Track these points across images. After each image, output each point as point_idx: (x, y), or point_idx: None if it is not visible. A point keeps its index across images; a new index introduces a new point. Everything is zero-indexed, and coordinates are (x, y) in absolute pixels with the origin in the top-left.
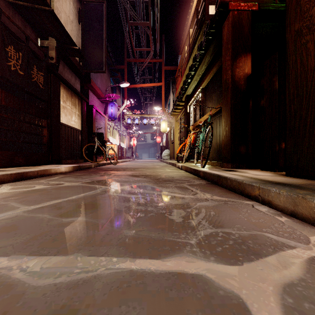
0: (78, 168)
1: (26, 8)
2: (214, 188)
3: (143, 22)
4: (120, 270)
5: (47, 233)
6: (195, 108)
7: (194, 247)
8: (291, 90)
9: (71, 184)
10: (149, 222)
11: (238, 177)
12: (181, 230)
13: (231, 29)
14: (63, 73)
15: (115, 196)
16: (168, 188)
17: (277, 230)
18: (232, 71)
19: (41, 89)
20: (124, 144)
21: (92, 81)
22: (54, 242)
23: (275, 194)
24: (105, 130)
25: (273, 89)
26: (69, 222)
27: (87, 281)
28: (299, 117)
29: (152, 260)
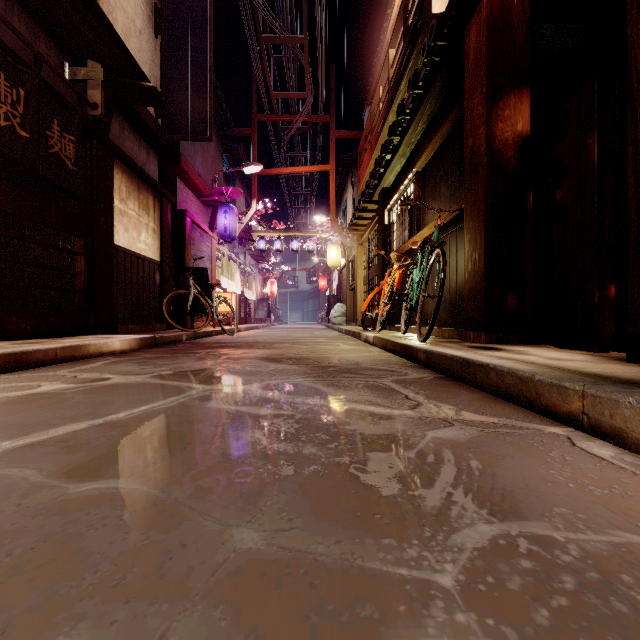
0: (151, 342)
1: None
2: (458, 391)
3: (292, 36)
4: None
5: (6, 539)
6: (401, 214)
7: (456, 606)
8: None
9: (125, 379)
10: (309, 496)
11: (518, 366)
12: (403, 527)
13: (485, 34)
14: (120, 140)
15: (224, 412)
16: (348, 390)
17: None
18: (487, 128)
19: (69, 171)
20: (251, 292)
21: (184, 160)
22: (9, 581)
23: (635, 412)
24: (211, 263)
25: (586, 164)
26: (82, 498)
27: None
28: None
29: None
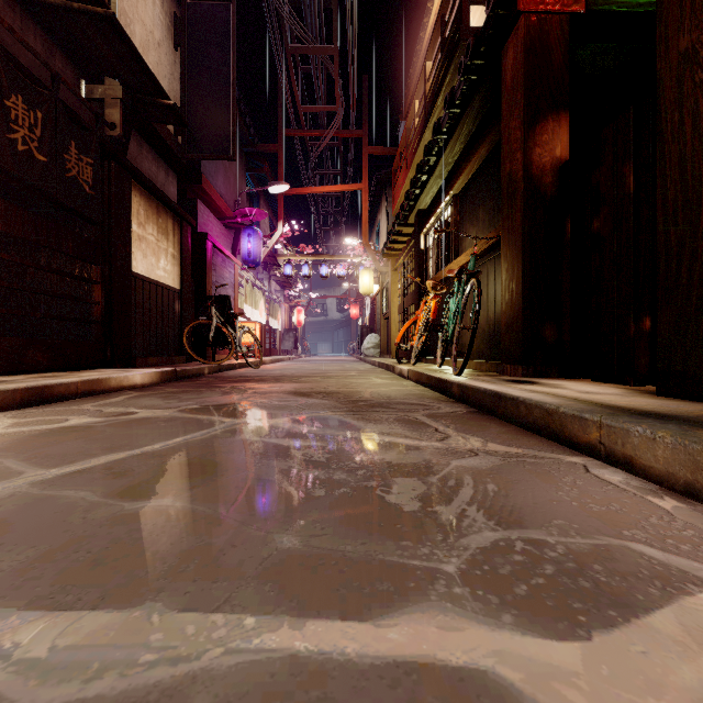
0: (172, 375)
1: (54, 9)
2: (488, 424)
3: (321, 46)
4: (265, 657)
5: (83, 542)
6: (438, 239)
7: (455, 583)
8: (670, 194)
9: (153, 413)
10: (339, 511)
11: (545, 399)
12: (420, 533)
13: (522, 56)
14: (138, 161)
15: (256, 444)
16: (379, 423)
17: (660, 533)
18: (524, 153)
19: (87, 195)
20: (277, 322)
21: (204, 179)
22: (96, 569)
23: (642, 440)
24: (233, 291)
25: (622, 194)
26: (139, 513)
27: (172, 693)
28: (690, 256)
29: (348, 622)
